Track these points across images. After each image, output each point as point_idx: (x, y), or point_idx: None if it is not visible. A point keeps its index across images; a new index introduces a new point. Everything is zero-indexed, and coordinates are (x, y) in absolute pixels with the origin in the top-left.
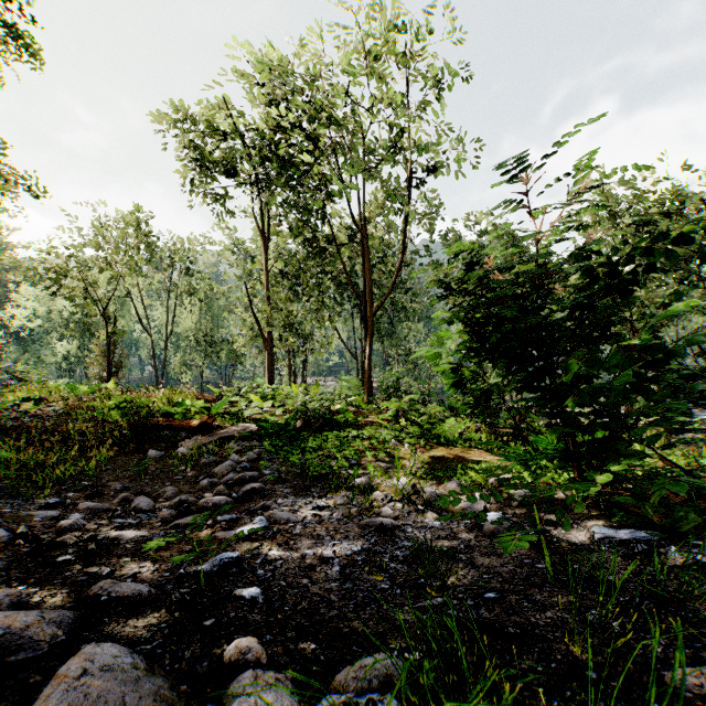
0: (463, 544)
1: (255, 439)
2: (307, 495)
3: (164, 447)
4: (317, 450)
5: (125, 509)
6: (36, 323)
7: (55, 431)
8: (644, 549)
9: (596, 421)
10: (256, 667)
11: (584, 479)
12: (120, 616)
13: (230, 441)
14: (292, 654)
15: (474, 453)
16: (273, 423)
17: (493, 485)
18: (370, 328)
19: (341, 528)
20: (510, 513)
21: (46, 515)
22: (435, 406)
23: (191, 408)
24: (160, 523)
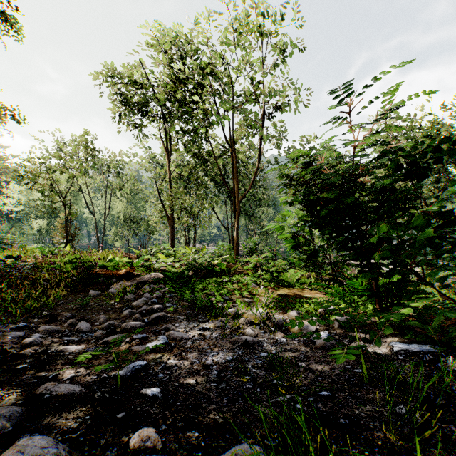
0: (303, 354)
1: (161, 283)
2: (195, 321)
3: (101, 288)
4: (202, 290)
5: (70, 330)
6: (20, 208)
7: (27, 278)
8: (430, 359)
9: (393, 270)
10: (153, 452)
11: (384, 309)
12: (57, 410)
13: (144, 284)
14: (181, 441)
15: (307, 292)
16: (173, 272)
17: (321, 314)
18: (237, 210)
19: (218, 343)
20: (333, 332)
21: (15, 335)
22: (281, 261)
23: (119, 263)
24: (94, 340)
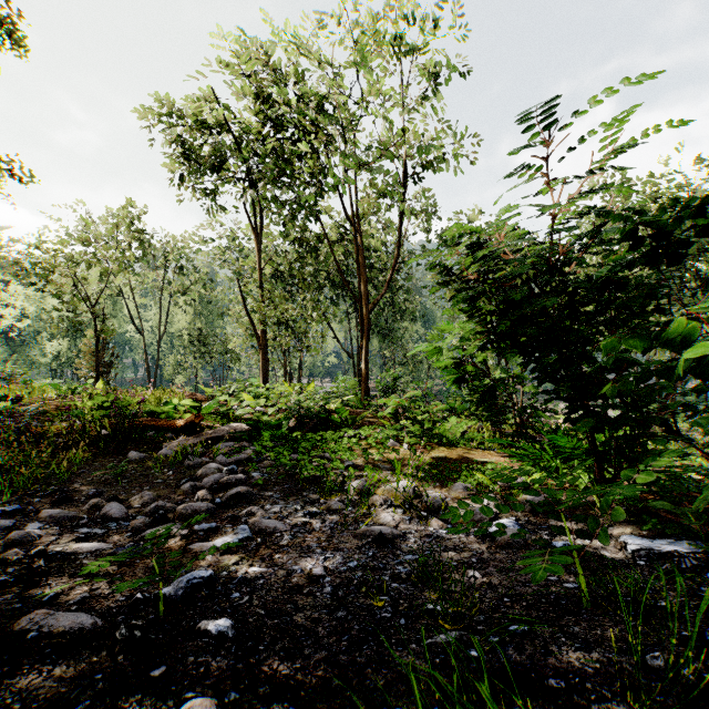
0: (475, 557)
1: (245, 440)
2: (298, 500)
3: (148, 448)
4: (310, 451)
5: (92, 517)
6: (26, 323)
7: (29, 432)
8: (693, 565)
9: (626, 415)
10: None
11: (608, 481)
12: (47, 661)
13: (218, 442)
14: None
15: (478, 454)
16: (264, 422)
17: (502, 488)
18: (367, 326)
19: (334, 538)
20: (523, 519)
21: None
22: (436, 403)
23: (178, 407)
24: (130, 533)
